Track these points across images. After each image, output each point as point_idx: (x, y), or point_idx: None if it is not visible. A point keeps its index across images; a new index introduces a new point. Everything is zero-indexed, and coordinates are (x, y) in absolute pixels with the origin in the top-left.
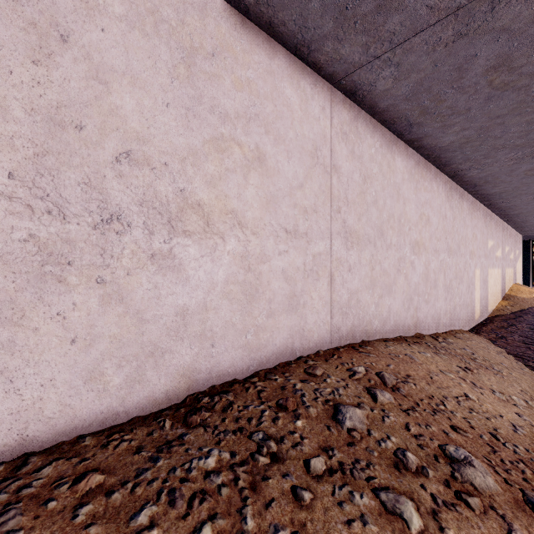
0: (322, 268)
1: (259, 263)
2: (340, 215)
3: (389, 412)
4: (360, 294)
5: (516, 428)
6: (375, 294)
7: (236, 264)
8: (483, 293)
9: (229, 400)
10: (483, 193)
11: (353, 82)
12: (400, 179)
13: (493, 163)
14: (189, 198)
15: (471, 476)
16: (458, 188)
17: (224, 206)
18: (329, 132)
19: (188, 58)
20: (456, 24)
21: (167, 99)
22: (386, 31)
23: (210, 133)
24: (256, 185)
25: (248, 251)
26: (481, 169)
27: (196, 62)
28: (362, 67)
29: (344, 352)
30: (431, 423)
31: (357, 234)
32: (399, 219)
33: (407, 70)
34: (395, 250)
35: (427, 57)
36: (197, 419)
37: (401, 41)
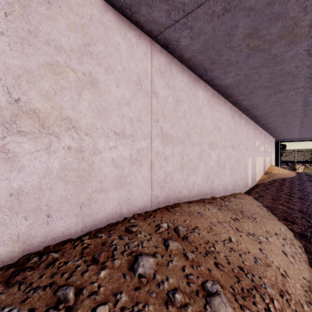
0: (144, 158)
1: (91, 155)
2: (158, 124)
3: (174, 258)
4: (173, 174)
5: (257, 260)
6: (184, 173)
7: (71, 156)
8: (253, 171)
9: (54, 258)
10: (252, 115)
11: (165, 38)
12: (201, 104)
13: (255, 96)
14: (24, 107)
15: (217, 307)
16: (238, 111)
17: (60, 114)
18: (150, 69)
19: (23, 0)
20: (222, 2)
21: (0, 28)
22: (179, 2)
23: (46, 59)
24: (89, 100)
25: (81, 147)
26: (249, 100)
27: (31, 5)
28: (169, 27)
29: (159, 212)
30: (201, 263)
31: (171, 136)
32: (200, 128)
33: (197, 32)
34: (197, 147)
35: (208, 24)
36: (18, 278)
37: (190, 11)
